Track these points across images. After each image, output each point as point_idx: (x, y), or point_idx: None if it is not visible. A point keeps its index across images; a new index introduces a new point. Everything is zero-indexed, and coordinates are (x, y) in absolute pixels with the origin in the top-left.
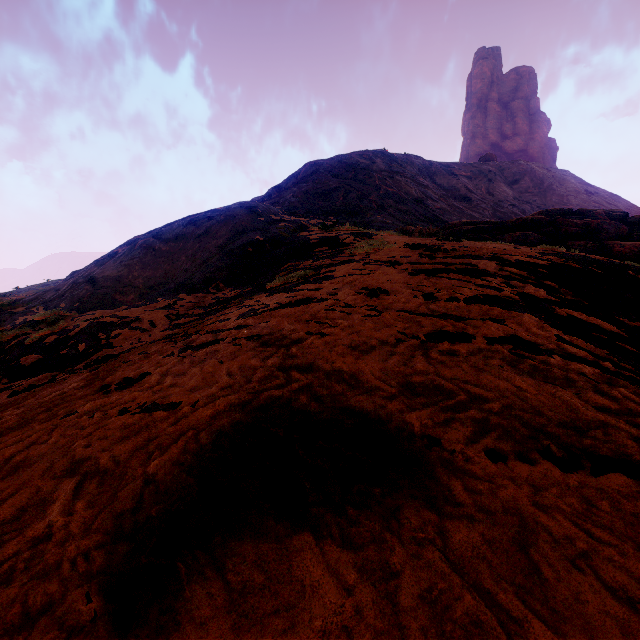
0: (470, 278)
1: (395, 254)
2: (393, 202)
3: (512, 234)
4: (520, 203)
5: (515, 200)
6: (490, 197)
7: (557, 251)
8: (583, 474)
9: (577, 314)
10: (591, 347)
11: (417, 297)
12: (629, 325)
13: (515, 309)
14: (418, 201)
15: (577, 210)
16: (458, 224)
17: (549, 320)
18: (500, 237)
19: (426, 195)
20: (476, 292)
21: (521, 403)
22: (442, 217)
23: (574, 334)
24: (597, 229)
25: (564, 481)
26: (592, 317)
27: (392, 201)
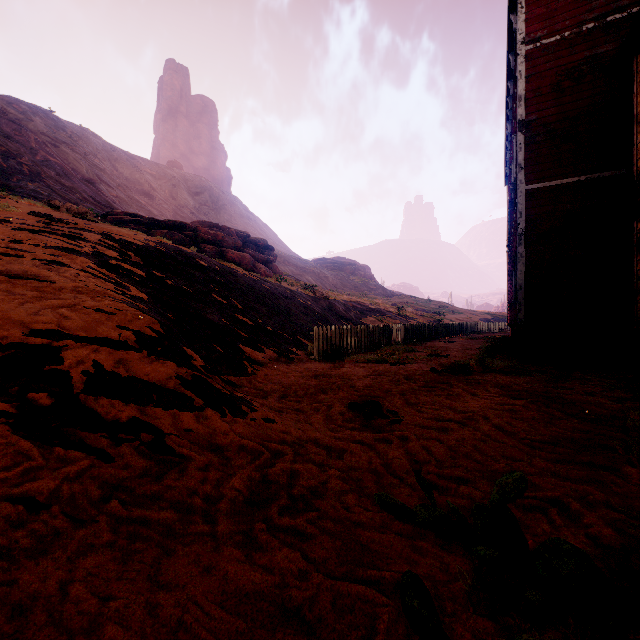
0: (68, 239)
1: (12, 216)
2: (55, 174)
3: (162, 231)
4: (199, 213)
5: (195, 209)
6: (173, 200)
7: (164, 242)
8: (19, 279)
9: (125, 265)
10: (109, 273)
11: (5, 240)
12: (157, 275)
13: (80, 255)
14: (89, 182)
15: (222, 226)
16: (122, 213)
17: (98, 262)
18: (154, 231)
19: (101, 179)
20: (61, 245)
21: (18, 270)
22: (116, 205)
23: (106, 268)
24: (223, 240)
25: (6, 279)
26: (135, 268)
27: (54, 172)
